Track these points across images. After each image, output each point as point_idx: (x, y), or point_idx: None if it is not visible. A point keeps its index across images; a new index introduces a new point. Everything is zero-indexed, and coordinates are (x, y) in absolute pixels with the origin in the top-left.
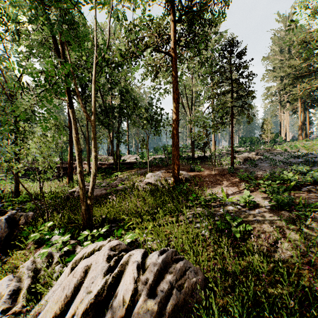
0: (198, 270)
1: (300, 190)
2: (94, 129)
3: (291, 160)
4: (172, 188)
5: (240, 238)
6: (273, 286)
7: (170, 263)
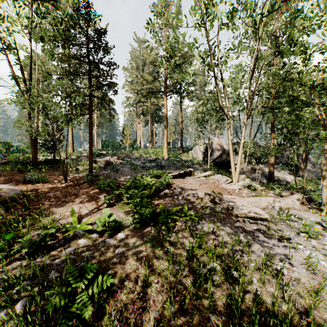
0: None
1: (158, 195)
2: None
3: (147, 164)
4: None
5: (92, 312)
6: None
7: None
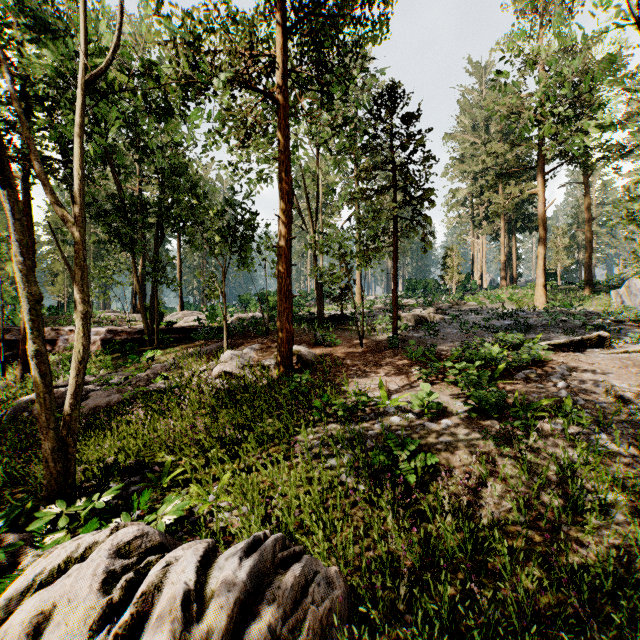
0: (336, 574)
1: (513, 378)
2: (81, 246)
3: (493, 323)
4: (277, 383)
5: (416, 483)
6: (483, 583)
7: (269, 572)
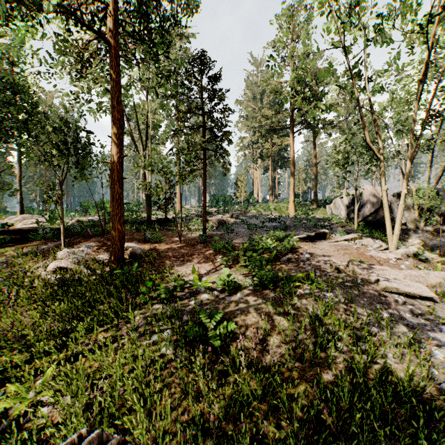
0: None
1: (280, 260)
2: None
3: (266, 224)
4: (109, 274)
5: (221, 346)
6: (270, 420)
7: None
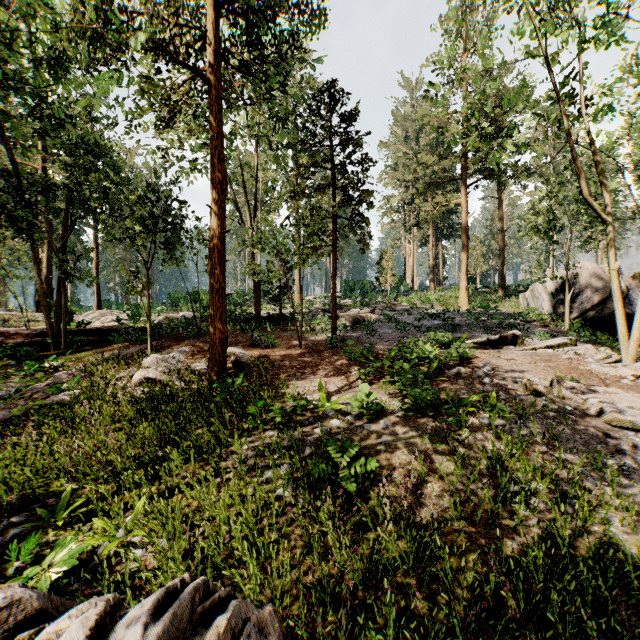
0: (270, 615)
1: (444, 375)
2: None
3: (424, 323)
4: (208, 389)
5: (357, 490)
6: (426, 594)
7: (185, 633)
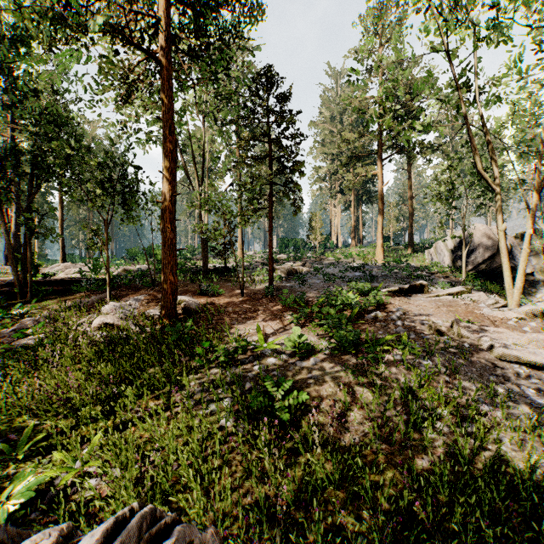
0: (212, 536)
1: (364, 319)
2: None
3: (347, 274)
4: (160, 332)
5: (290, 420)
6: (350, 510)
7: None
